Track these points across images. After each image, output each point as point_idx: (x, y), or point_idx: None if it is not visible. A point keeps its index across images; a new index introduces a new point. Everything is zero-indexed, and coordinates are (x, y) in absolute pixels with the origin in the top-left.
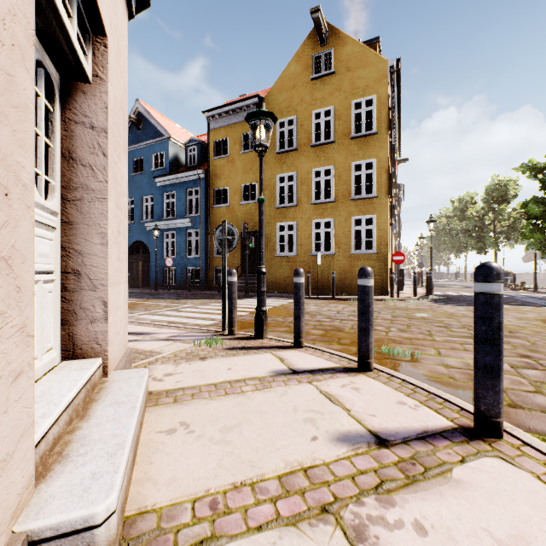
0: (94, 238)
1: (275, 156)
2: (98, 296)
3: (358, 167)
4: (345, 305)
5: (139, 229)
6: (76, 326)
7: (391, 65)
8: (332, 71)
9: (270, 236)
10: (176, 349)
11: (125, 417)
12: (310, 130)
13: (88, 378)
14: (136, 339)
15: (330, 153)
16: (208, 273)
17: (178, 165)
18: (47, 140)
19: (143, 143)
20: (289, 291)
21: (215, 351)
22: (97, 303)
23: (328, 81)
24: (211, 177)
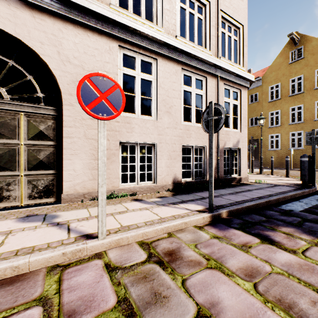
0: None
1: (267, 103)
2: None
3: None
4: None
5: None
6: None
7: None
8: (302, 57)
9: (264, 141)
10: None
11: None
12: (288, 88)
13: None
14: None
15: (301, 98)
16: None
17: None
18: None
19: None
20: (276, 167)
21: (249, 174)
22: None
23: (300, 62)
24: None
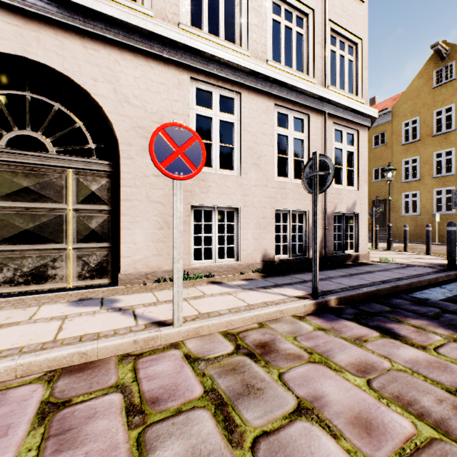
0: None
1: (400, 147)
2: None
3: None
4: None
5: None
6: None
7: None
8: (452, 78)
9: (396, 202)
10: None
11: None
12: (431, 125)
13: None
14: None
15: (451, 139)
16: None
17: None
18: None
19: None
20: (413, 240)
21: (372, 251)
22: None
23: (449, 86)
24: None
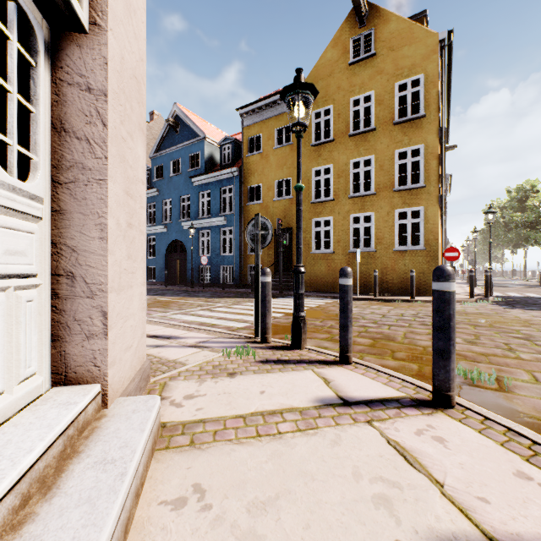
0: (91, 231)
1: (310, 149)
2: (96, 305)
3: (403, 155)
4: (389, 307)
5: (177, 229)
6: (69, 343)
7: (441, 38)
8: (372, 52)
9: (304, 233)
10: (202, 359)
11: (105, 497)
12: (347, 119)
13: (70, 420)
14: (162, 344)
15: (370, 142)
16: (242, 271)
17: (213, 164)
18: (24, 101)
19: (180, 145)
20: (325, 290)
21: (246, 365)
22: (95, 313)
23: (368, 64)
24: (244, 175)
